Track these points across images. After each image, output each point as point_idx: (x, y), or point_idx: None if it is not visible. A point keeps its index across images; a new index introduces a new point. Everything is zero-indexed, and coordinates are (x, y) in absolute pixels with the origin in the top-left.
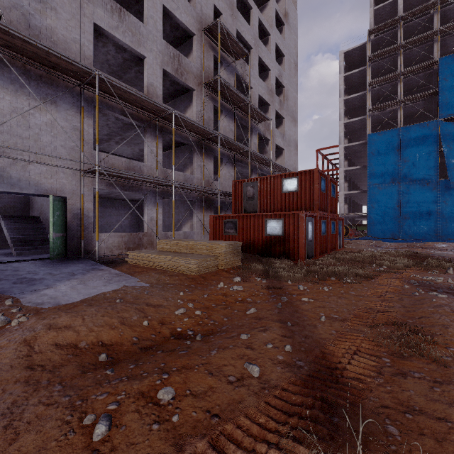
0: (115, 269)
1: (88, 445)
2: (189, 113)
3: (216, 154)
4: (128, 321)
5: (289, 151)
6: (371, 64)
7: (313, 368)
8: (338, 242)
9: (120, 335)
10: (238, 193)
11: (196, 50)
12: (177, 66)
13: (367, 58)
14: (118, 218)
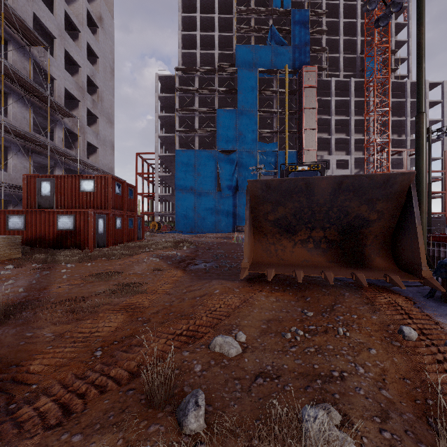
0: None
1: None
2: None
3: (0, 140)
4: None
5: (105, 150)
6: (178, 95)
7: (33, 294)
8: (136, 234)
9: None
10: (31, 187)
11: None
12: None
13: (175, 89)
14: None
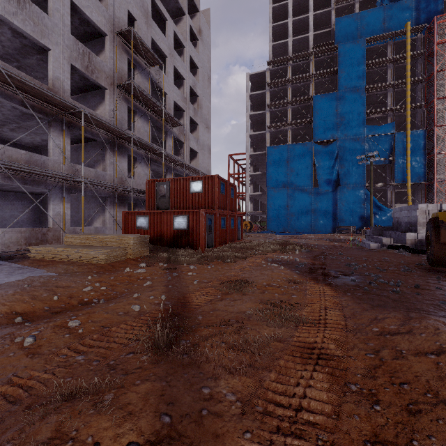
0: (16, 264)
1: (21, 347)
2: (101, 110)
3: (129, 153)
4: (38, 297)
5: (203, 154)
6: (269, 89)
7: (175, 304)
8: (237, 234)
9: (32, 307)
10: (151, 191)
11: (109, 51)
12: (87, 63)
13: (266, 84)
14: (13, 212)
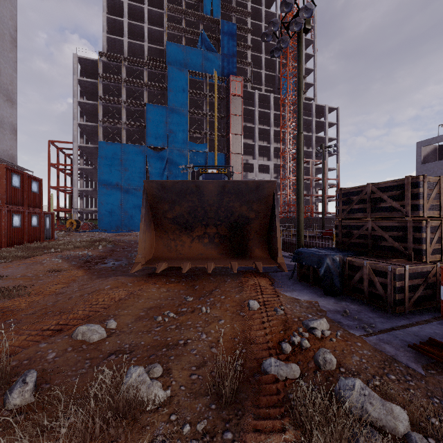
0: None
1: None
2: None
3: None
4: None
5: (2, 134)
6: (102, 82)
7: None
8: (43, 234)
9: None
10: None
11: None
12: None
13: (98, 75)
14: None
